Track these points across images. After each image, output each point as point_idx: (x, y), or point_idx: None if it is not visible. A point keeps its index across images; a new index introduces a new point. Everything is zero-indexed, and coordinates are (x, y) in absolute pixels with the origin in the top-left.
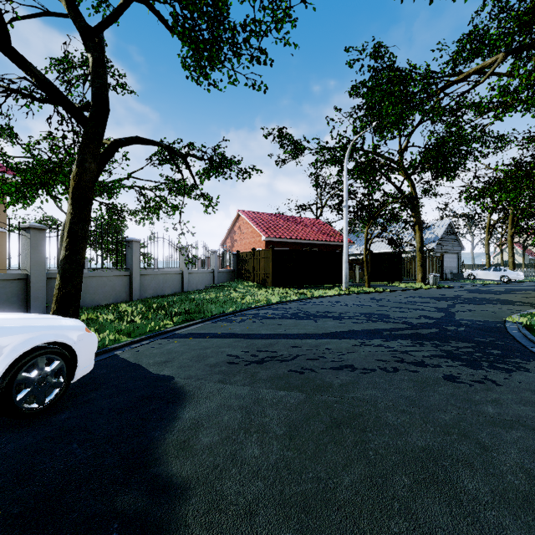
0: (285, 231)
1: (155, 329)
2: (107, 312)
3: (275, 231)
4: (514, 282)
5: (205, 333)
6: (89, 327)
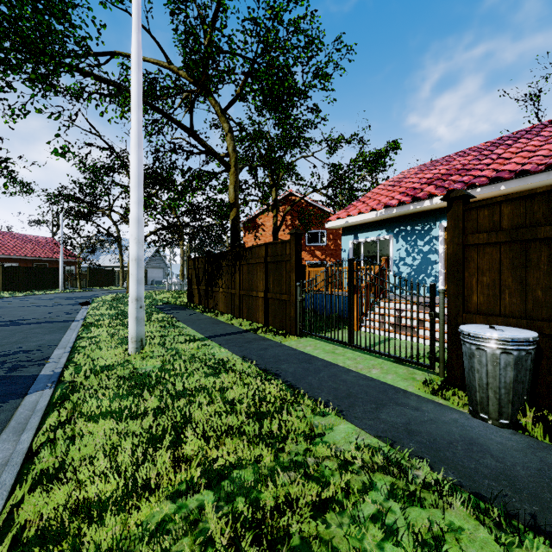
0: (15, 249)
1: None
2: None
3: (4, 248)
4: None
5: None
6: None
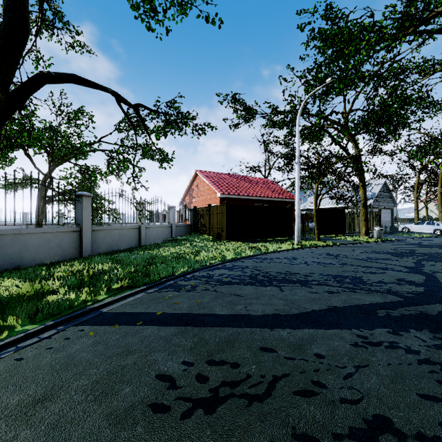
0: (238, 188)
1: (80, 304)
2: (30, 277)
3: (229, 188)
4: None
5: (140, 312)
6: None
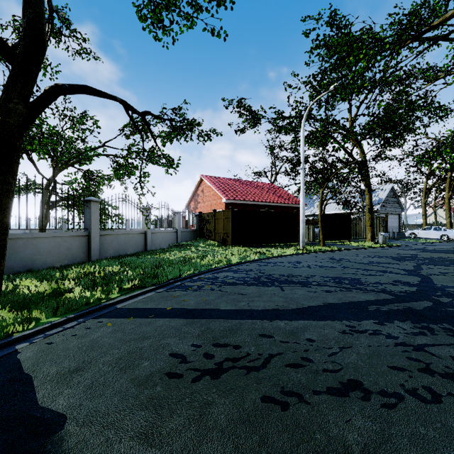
0: (244, 194)
1: (95, 301)
2: (46, 278)
3: (234, 193)
4: (453, 241)
5: (151, 307)
6: (5, 302)
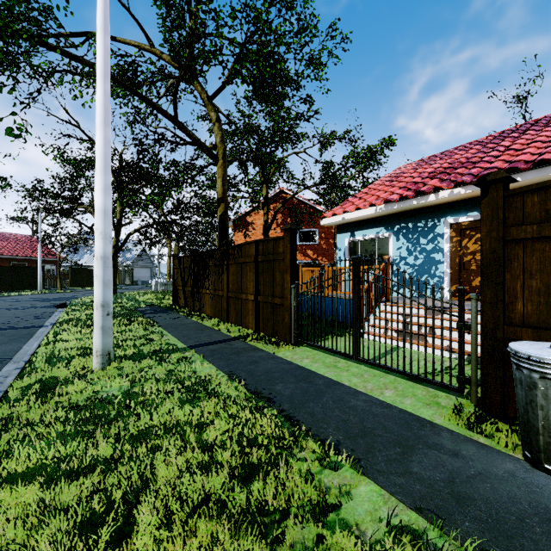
0: None
1: None
2: None
3: None
4: None
5: None
6: None
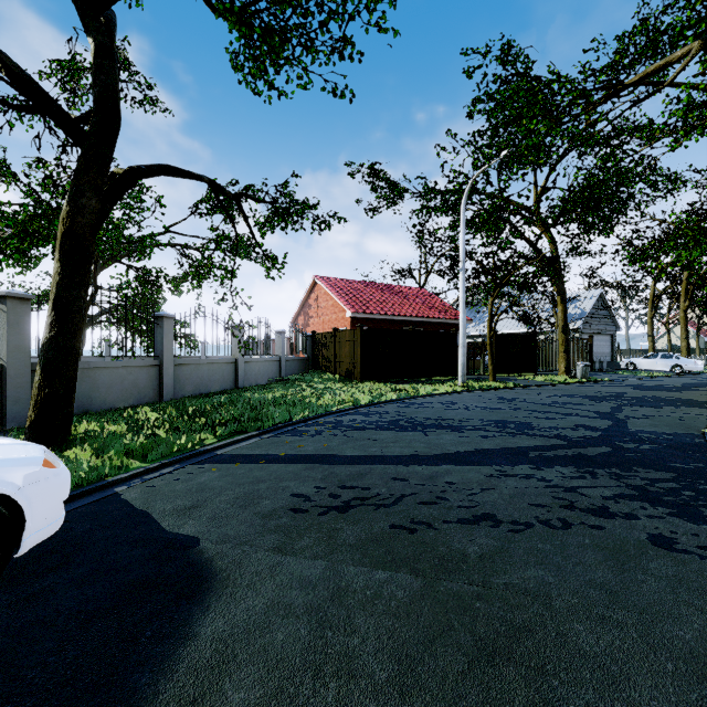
0: (378, 304)
1: (187, 448)
2: (118, 420)
3: (364, 304)
4: (690, 374)
5: (260, 453)
6: (84, 446)
